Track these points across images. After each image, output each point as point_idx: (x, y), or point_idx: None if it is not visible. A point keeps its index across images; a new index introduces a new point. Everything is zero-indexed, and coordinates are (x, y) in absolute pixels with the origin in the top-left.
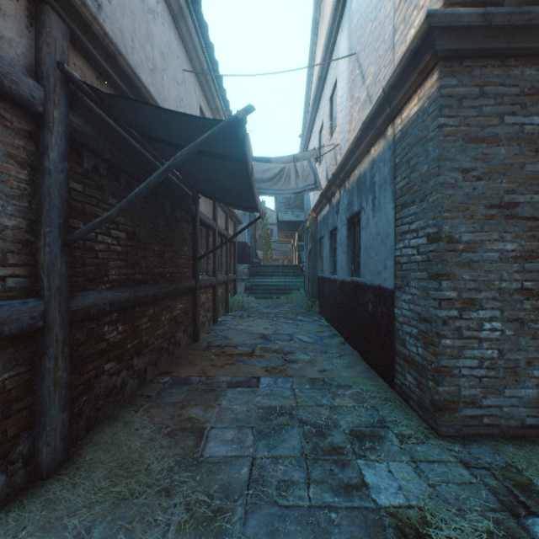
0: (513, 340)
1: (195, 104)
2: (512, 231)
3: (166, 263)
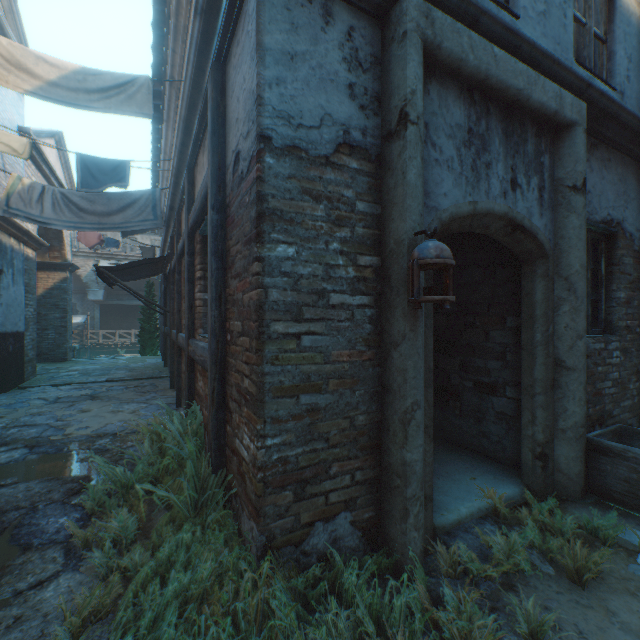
0: None
1: None
2: None
3: None
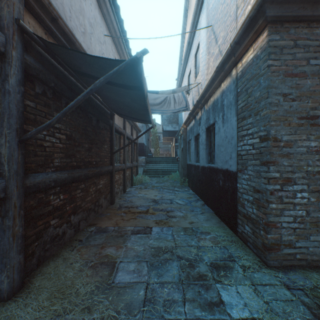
0: (315, 204)
1: (112, 57)
2: (315, 134)
3: (93, 155)
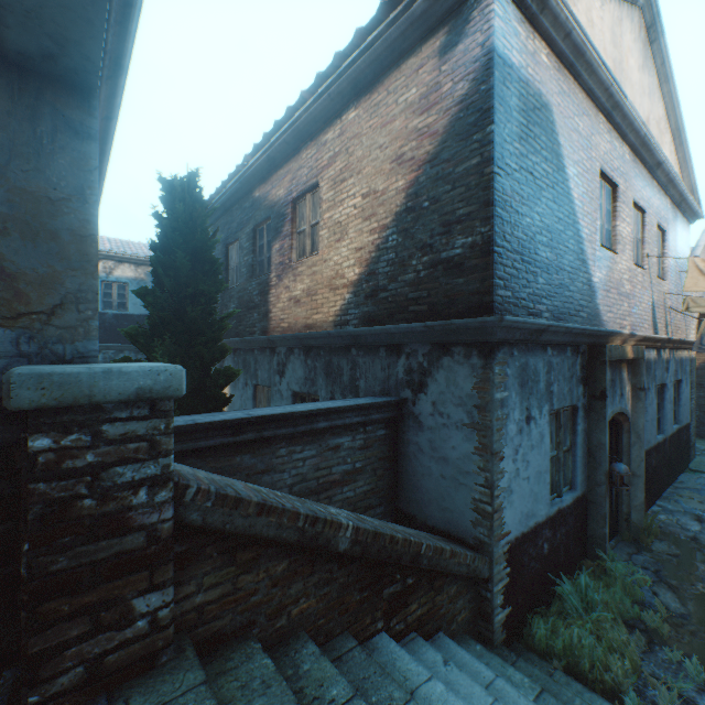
0: None
1: None
2: None
3: None
